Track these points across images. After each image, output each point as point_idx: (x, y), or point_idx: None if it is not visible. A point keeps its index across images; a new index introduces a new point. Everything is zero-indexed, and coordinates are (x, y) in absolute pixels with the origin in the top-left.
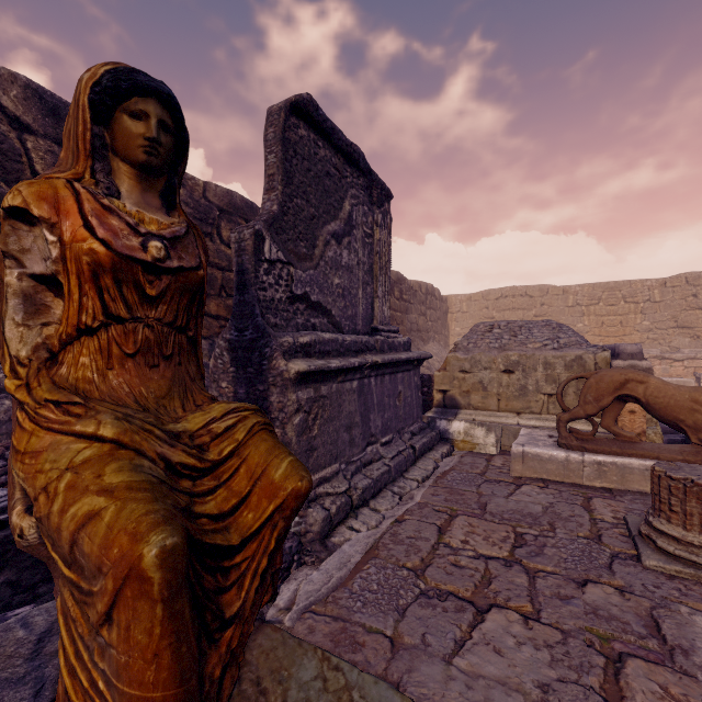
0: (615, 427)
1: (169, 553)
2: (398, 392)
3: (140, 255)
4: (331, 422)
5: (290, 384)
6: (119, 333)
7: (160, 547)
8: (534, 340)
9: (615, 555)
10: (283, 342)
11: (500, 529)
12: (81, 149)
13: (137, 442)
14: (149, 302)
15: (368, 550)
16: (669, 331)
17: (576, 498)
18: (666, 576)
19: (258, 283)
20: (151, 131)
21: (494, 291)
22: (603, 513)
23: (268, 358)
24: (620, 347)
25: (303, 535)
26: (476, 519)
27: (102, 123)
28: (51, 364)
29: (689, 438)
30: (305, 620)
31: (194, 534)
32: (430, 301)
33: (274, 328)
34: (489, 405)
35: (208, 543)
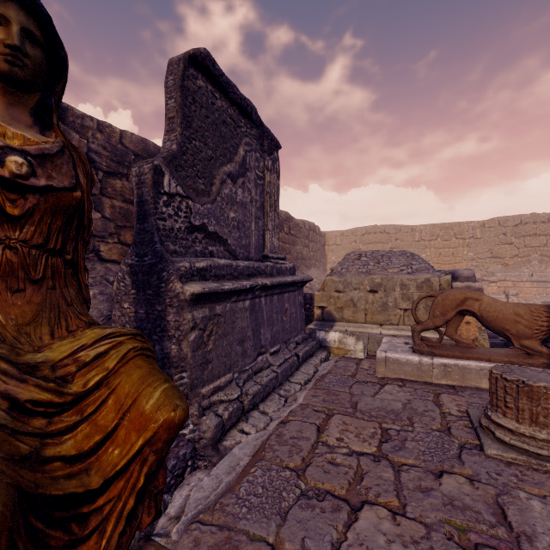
0: (457, 335)
1: None
2: (285, 309)
3: None
4: (225, 337)
5: (185, 305)
6: None
7: None
8: (393, 266)
9: (463, 445)
10: (180, 267)
11: (369, 425)
12: None
13: None
14: (11, 222)
15: (255, 452)
16: (487, 260)
17: (428, 395)
18: (504, 463)
19: (157, 213)
20: (12, 37)
21: (360, 228)
22: (450, 407)
23: (165, 281)
24: (458, 271)
25: (197, 442)
26: (349, 417)
27: None
28: None
29: (513, 343)
30: (192, 531)
31: (34, 489)
32: (312, 235)
33: (174, 254)
34: (358, 318)
35: (55, 495)
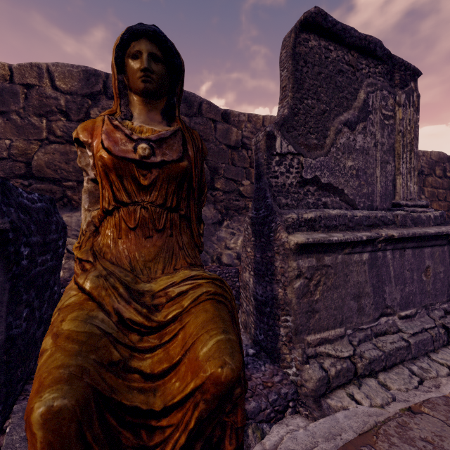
0: None
1: (54, 414)
2: (425, 266)
3: (131, 155)
4: (335, 290)
5: (290, 253)
6: (125, 213)
7: (48, 406)
8: None
9: None
10: (287, 218)
11: None
12: (114, 94)
13: (102, 297)
14: (144, 190)
15: (363, 431)
16: None
17: None
18: None
19: (270, 173)
20: (143, 63)
21: None
22: None
23: (273, 231)
24: None
25: (299, 386)
26: None
27: (122, 71)
28: (96, 234)
29: None
30: None
31: (109, 392)
32: None
33: (285, 207)
34: None
35: (124, 403)
